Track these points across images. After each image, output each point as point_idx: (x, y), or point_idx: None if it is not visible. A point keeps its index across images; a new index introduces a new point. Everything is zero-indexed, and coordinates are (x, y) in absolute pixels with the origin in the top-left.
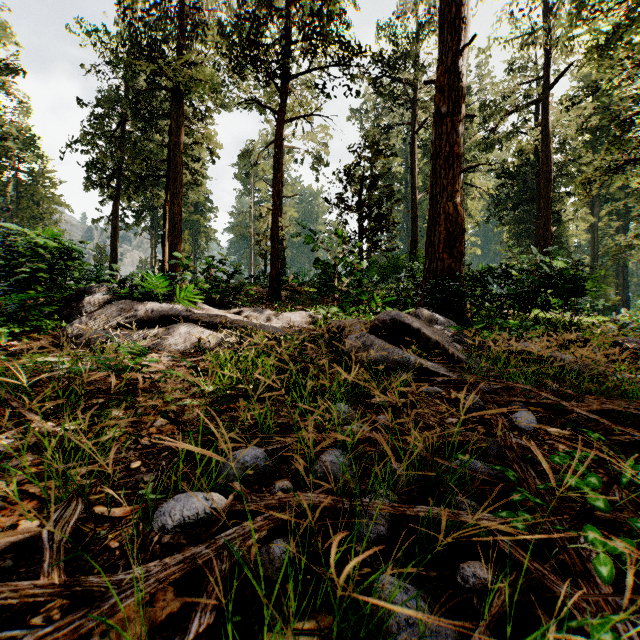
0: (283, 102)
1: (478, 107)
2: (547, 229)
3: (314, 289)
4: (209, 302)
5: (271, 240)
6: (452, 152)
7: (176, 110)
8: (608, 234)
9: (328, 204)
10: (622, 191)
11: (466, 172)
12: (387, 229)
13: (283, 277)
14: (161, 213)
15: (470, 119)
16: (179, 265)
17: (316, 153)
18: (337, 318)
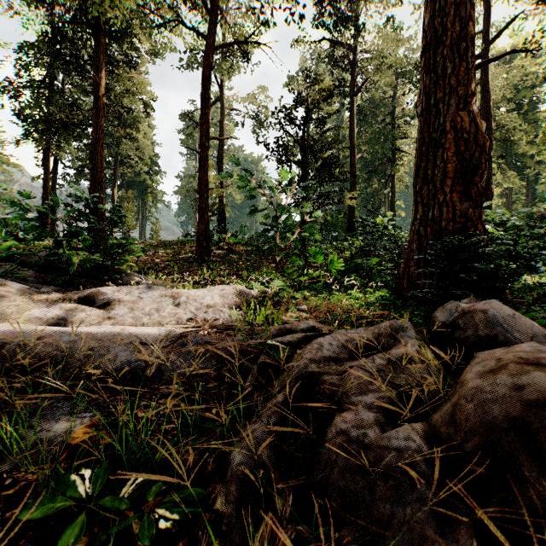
0: (214, 25)
1: (416, 67)
2: (488, 188)
3: (253, 247)
4: (58, 272)
5: (199, 189)
6: (465, 32)
7: (100, 50)
8: (519, 198)
9: (267, 150)
10: (533, 160)
11: (398, 137)
12: (336, 179)
13: (222, 235)
14: (108, 173)
15: (409, 78)
16: (103, 220)
17: (256, 115)
18: (281, 294)
